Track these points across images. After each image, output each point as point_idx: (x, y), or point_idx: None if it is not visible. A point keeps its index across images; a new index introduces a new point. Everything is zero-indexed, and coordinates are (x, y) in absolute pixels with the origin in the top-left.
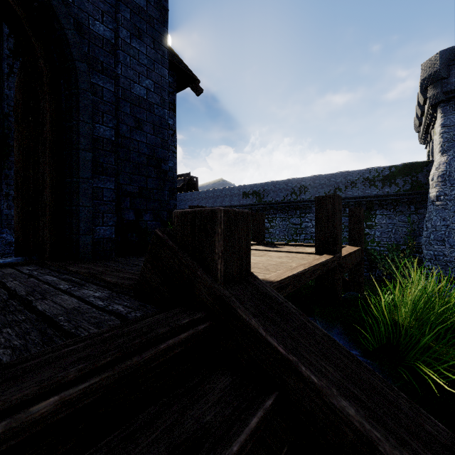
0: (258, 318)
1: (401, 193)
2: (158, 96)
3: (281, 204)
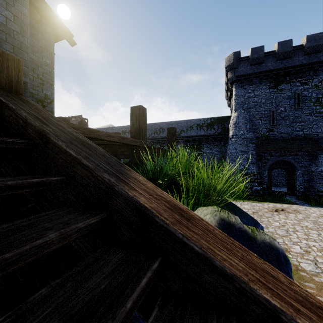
0: (1, 94)
1: (216, 134)
2: (18, 26)
3: (148, 140)
